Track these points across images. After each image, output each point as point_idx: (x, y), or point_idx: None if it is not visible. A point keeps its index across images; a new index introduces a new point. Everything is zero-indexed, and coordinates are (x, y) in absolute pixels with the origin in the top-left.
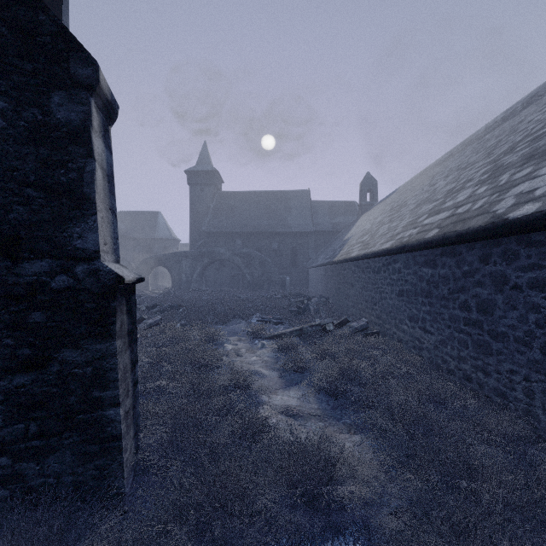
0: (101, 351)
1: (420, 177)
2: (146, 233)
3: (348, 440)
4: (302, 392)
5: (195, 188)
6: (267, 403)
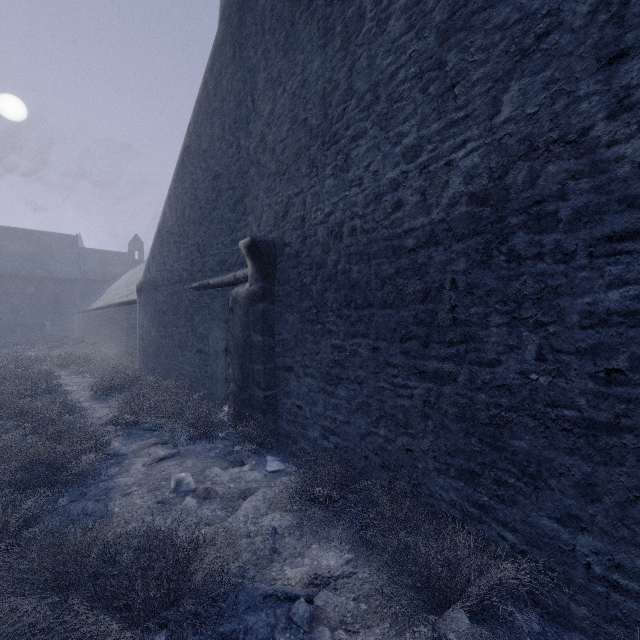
0: None
1: None
2: None
3: None
4: None
5: None
6: None
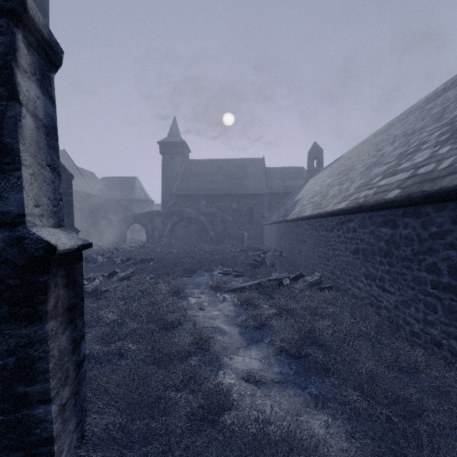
0: (26, 337)
1: (363, 144)
2: (125, 195)
3: (317, 418)
4: (263, 352)
5: (166, 156)
6: (228, 365)
